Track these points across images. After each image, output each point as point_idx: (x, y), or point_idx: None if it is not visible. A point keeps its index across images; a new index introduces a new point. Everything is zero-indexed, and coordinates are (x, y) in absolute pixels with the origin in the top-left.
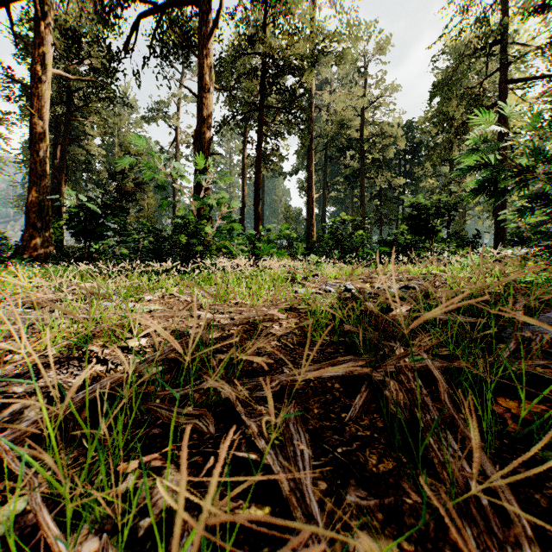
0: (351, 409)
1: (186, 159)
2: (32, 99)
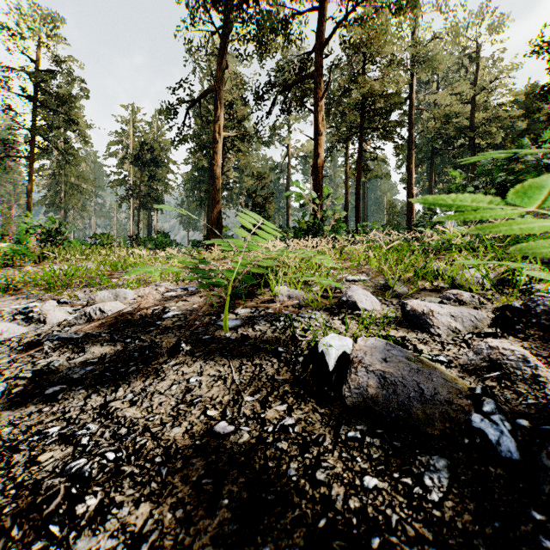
0: None
1: (297, 170)
2: (213, 155)
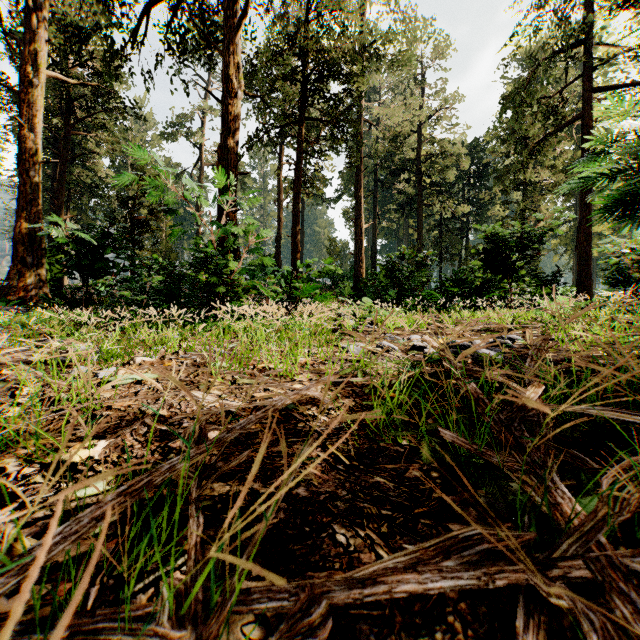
0: None
1: (212, 182)
2: (21, 107)
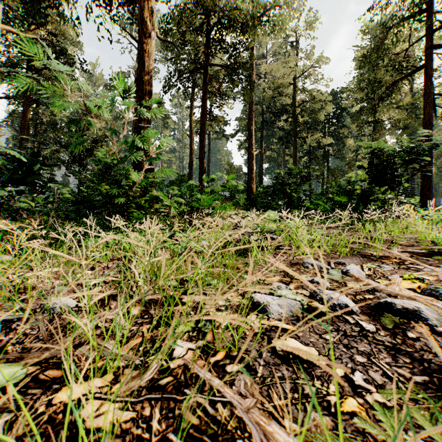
0: None
1: None
2: None
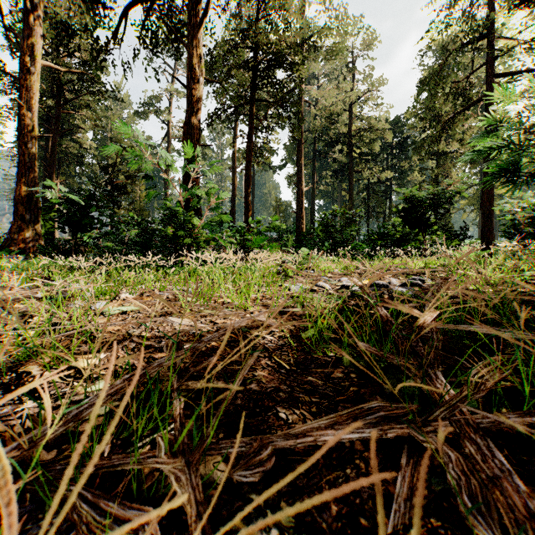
0: (392, 507)
1: (178, 153)
2: (20, 90)
